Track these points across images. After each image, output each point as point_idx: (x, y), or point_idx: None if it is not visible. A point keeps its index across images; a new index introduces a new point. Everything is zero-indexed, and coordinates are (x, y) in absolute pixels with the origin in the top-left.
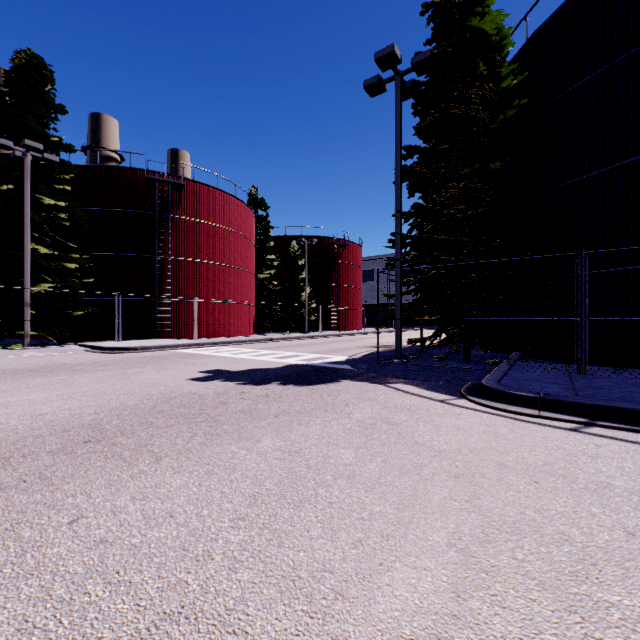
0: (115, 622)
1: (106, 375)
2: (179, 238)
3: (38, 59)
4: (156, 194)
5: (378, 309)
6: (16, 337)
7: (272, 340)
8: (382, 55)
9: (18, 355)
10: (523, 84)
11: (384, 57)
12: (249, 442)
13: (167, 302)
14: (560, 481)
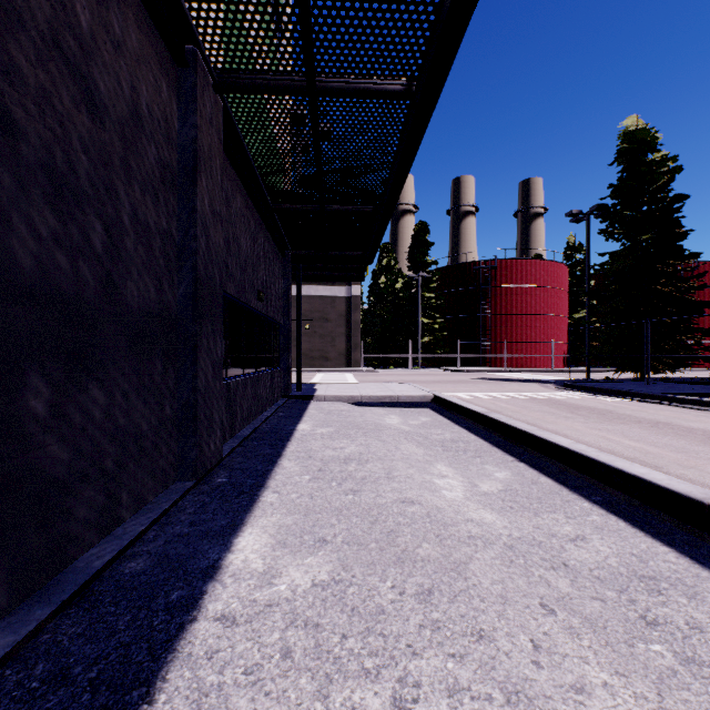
0: (436, 387)
1: (446, 376)
2: (495, 300)
3: (423, 224)
4: (480, 275)
5: (569, 350)
6: (413, 364)
7: (561, 371)
8: (567, 216)
9: (417, 371)
10: (681, 196)
11: (569, 215)
12: (467, 384)
13: (487, 344)
14: (515, 390)
